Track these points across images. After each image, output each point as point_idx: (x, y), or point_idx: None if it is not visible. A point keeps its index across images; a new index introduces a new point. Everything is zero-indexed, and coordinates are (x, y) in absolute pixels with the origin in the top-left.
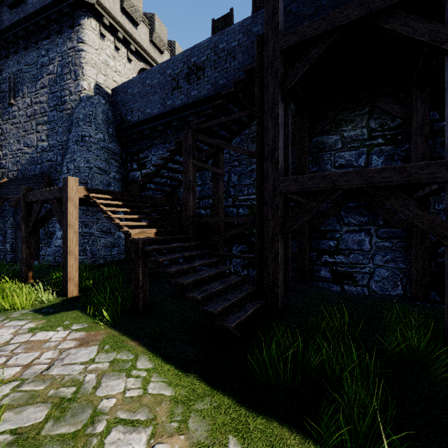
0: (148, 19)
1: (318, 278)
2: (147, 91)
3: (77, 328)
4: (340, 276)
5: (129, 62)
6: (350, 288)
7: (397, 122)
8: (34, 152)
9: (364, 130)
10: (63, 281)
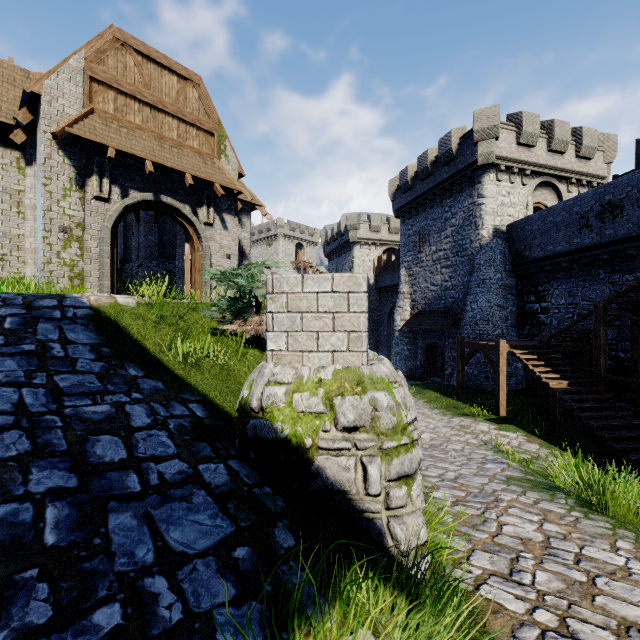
0: (545, 128)
1: None
2: (548, 228)
3: (520, 434)
4: None
5: (523, 188)
6: None
7: None
8: (439, 290)
9: None
10: (495, 405)
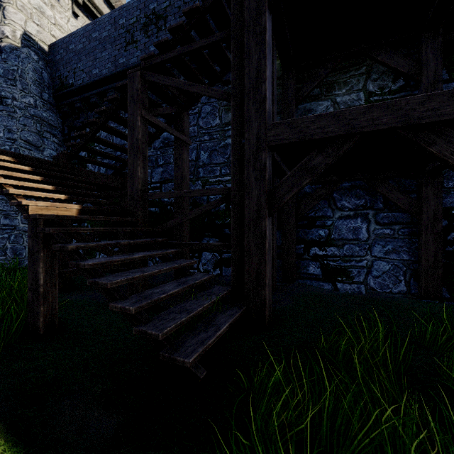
0: None
1: (306, 276)
2: (94, 46)
3: None
4: (332, 272)
5: (74, 17)
6: (344, 286)
7: (399, 84)
8: None
9: (360, 94)
10: None
